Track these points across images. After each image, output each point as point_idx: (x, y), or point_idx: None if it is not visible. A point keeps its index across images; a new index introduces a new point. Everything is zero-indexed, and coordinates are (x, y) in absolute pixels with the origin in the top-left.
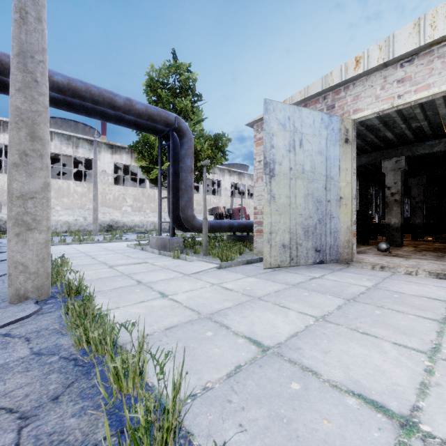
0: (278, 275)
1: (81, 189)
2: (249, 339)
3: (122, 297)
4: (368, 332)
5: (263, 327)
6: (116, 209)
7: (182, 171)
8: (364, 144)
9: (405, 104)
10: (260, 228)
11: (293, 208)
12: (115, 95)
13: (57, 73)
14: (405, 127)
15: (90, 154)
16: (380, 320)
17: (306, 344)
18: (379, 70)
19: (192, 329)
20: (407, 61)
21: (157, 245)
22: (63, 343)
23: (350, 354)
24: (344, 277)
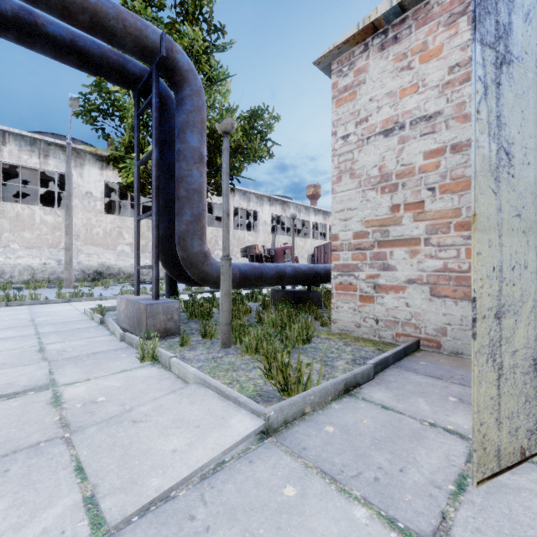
0: None
1: (53, 218)
2: None
3: None
4: None
5: None
6: (107, 248)
7: (181, 159)
8: None
9: None
10: (348, 279)
11: None
12: None
13: None
14: None
15: None
16: None
17: None
18: None
19: None
20: None
21: (126, 316)
22: None
23: None
24: None
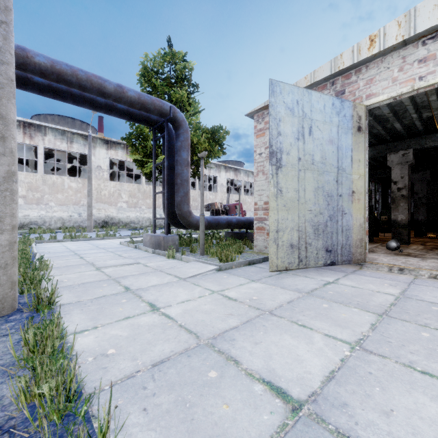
0: (286, 279)
1: (76, 184)
2: (270, 384)
3: (103, 311)
4: (431, 371)
5: (284, 362)
6: (111, 205)
7: (178, 165)
8: (369, 136)
9: (427, 86)
10: (261, 225)
11: (302, 203)
12: (104, 80)
13: (39, 54)
14: (416, 117)
15: (85, 149)
16: (436, 348)
17: (352, 395)
18: (397, 50)
19: (189, 365)
20: (430, 38)
21: (151, 243)
22: (5, 395)
23: (423, 417)
24: (362, 282)
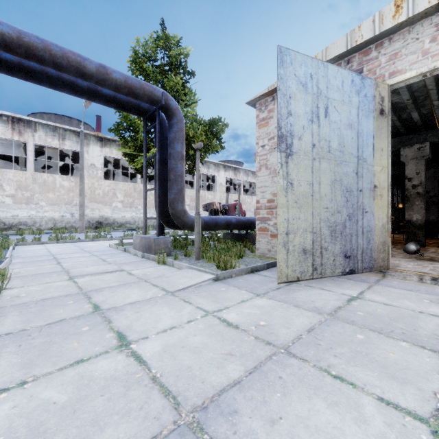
0: (299, 293)
1: (68, 183)
2: None
3: (48, 349)
4: None
5: None
6: (105, 205)
7: (171, 158)
8: None
9: None
10: (264, 225)
11: (317, 198)
12: (84, 58)
13: (2, 22)
14: (438, 105)
15: (77, 146)
16: None
17: None
18: (428, 16)
19: None
20: None
21: (141, 246)
22: None
23: None
24: (394, 297)
